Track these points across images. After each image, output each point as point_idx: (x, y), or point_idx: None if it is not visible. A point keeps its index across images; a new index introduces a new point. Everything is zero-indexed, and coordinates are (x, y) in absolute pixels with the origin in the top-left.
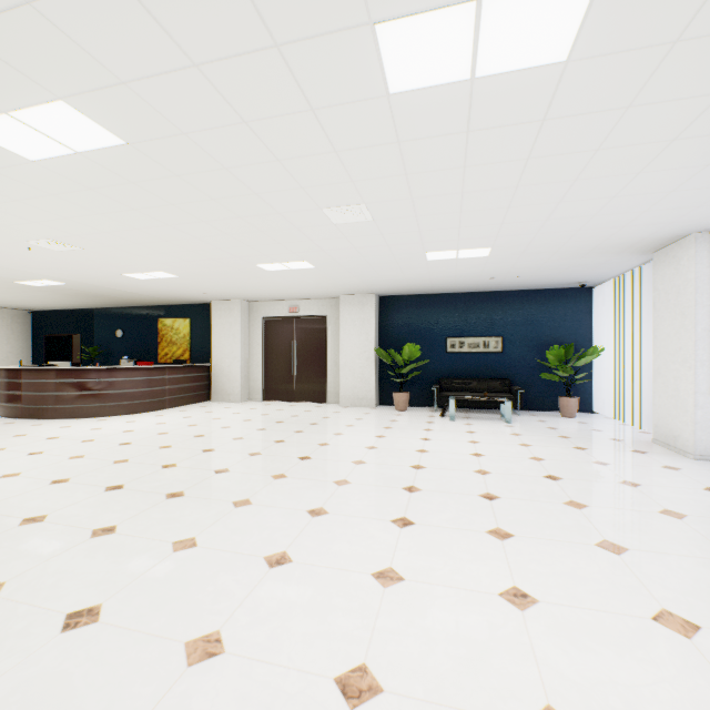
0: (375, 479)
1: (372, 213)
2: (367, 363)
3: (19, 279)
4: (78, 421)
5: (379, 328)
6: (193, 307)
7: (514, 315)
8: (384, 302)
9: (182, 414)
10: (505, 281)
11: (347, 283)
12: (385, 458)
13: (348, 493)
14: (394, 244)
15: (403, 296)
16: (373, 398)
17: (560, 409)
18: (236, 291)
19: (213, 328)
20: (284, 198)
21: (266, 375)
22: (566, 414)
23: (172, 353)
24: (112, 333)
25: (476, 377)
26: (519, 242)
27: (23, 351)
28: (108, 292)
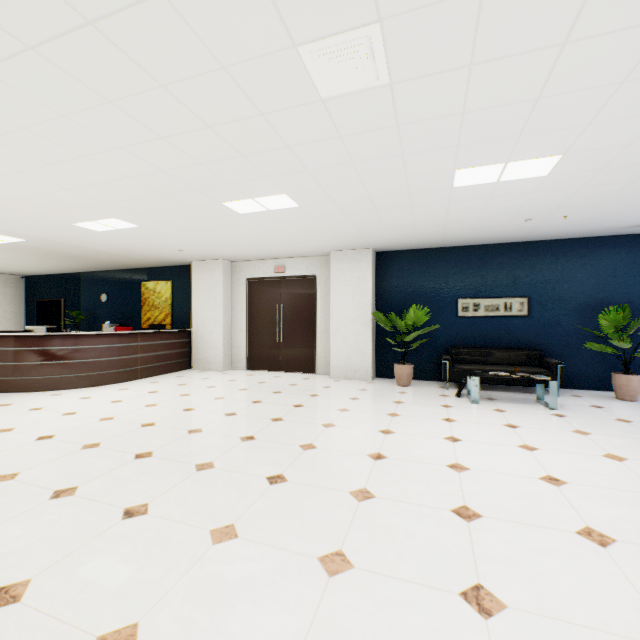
0: (398, 554)
1: (389, 59)
2: (362, 329)
3: None
4: (29, 395)
5: (376, 289)
6: (175, 269)
7: (544, 271)
8: (381, 258)
9: (150, 387)
10: (542, 224)
11: (340, 232)
12: (403, 485)
13: (349, 610)
14: (412, 152)
15: (404, 251)
16: (369, 370)
17: (615, 390)
18: (213, 247)
19: (194, 291)
20: (221, 7)
21: (250, 342)
22: (625, 396)
23: (154, 317)
24: (97, 297)
25: (495, 346)
26: (618, 138)
27: (16, 315)
28: (78, 251)
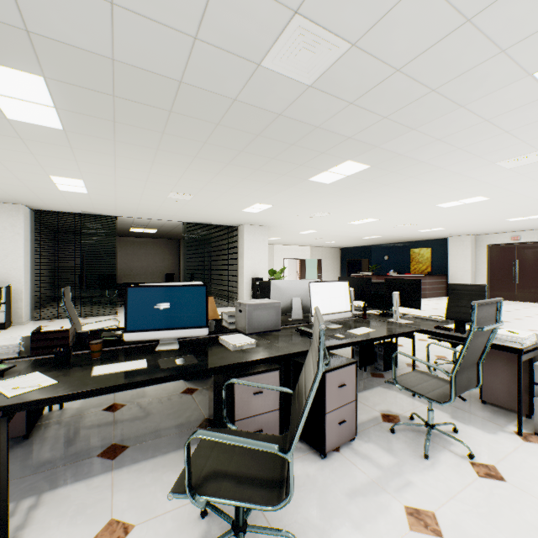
0: None
1: None
2: None
3: (365, 237)
4: None
5: None
6: (432, 241)
7: None
8: None
9: (441, 301)
10: None
11: None
12: None
13: None
14: None
15: None
16: None
17: None
18: (473, 231)
19: (449, 253)
20: None
21: (489, 282)
22: None
23: (418, 268)
24: (381, 257)
25: None
26: None
27: (337, 267)
28: (393, 238)
